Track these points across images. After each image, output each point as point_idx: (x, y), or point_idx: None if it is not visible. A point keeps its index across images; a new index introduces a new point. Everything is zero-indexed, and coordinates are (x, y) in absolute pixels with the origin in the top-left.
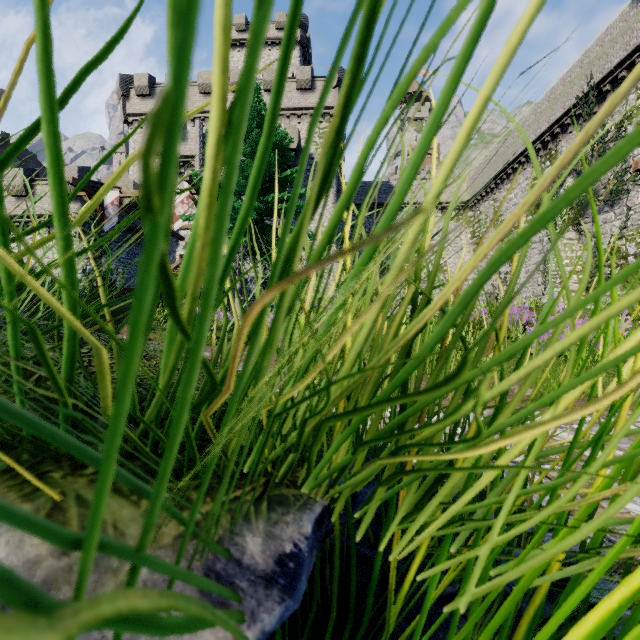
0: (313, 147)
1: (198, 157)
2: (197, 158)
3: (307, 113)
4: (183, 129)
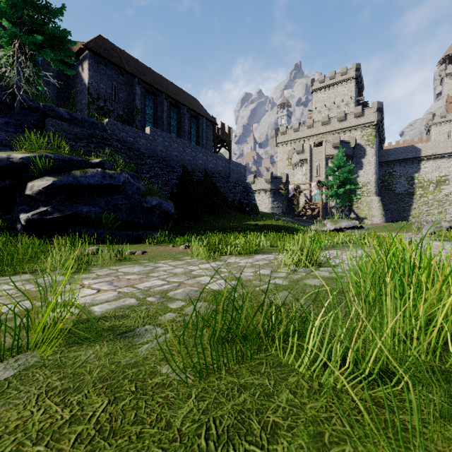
0: (363, 142)
1: (309, 159)
2: (308, 160)
3: (359, 127)
4: (302, 149)
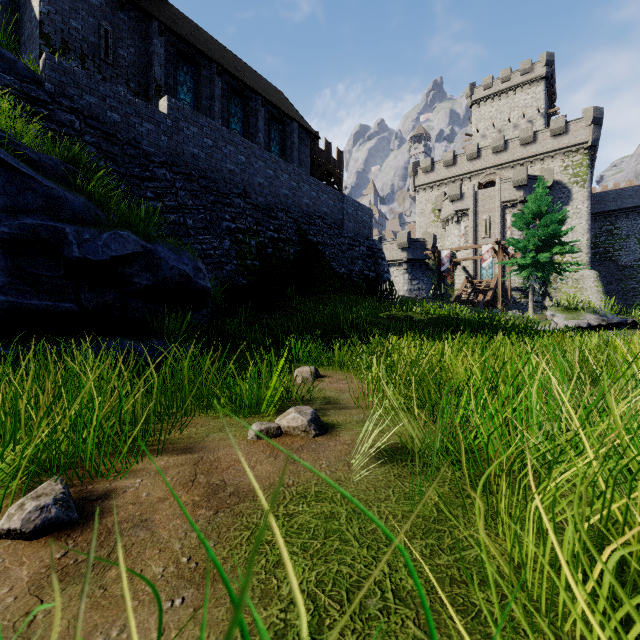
0: (566, 178)
1: (472, 209)
2: (471, 210)
3: (560, 152)
4: (460, 192)
